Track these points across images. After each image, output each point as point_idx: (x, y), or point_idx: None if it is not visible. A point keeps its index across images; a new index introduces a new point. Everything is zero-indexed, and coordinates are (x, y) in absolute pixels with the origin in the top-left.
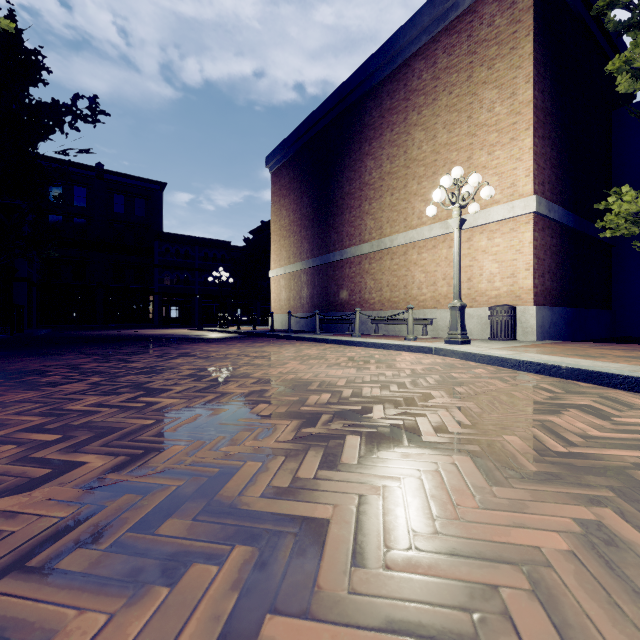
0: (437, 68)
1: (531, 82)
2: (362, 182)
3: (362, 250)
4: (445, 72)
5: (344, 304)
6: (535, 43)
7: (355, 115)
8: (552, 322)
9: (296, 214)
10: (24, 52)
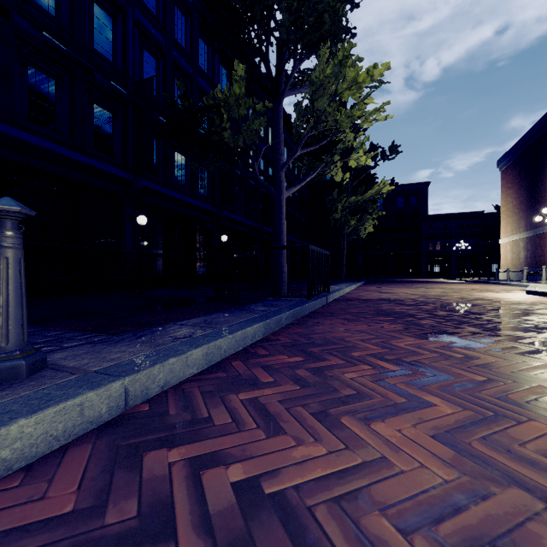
0: None
1: None
2: None
3: None
4: None
5: (545, 263)
6: None
7: None
8: None
9: (516, 201)
10: (370, 176)
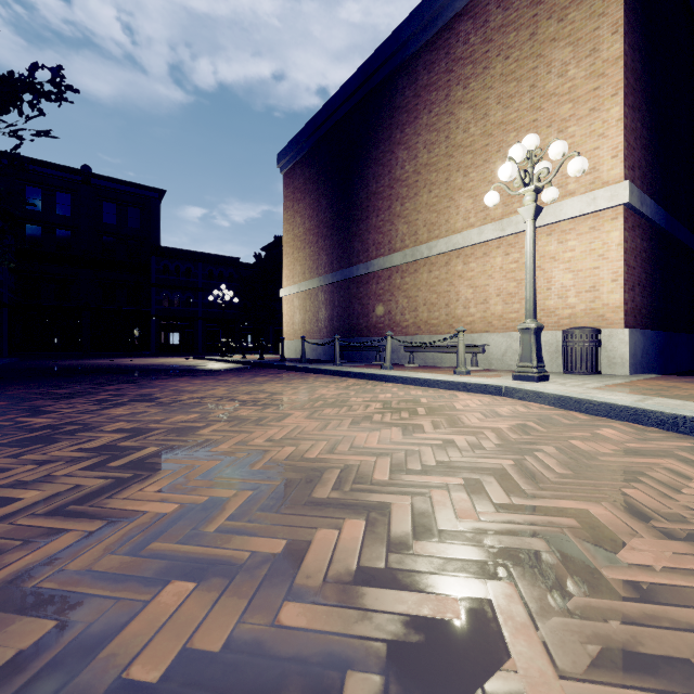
0: (489, 28)
1: (620, 32)
2: (392, 178)
3: (392, 261)
4: (500, 32)
5: (370, 328)
6: None
7: (384, 97)
8: (644, 350)
9: (312, 221)
10: None
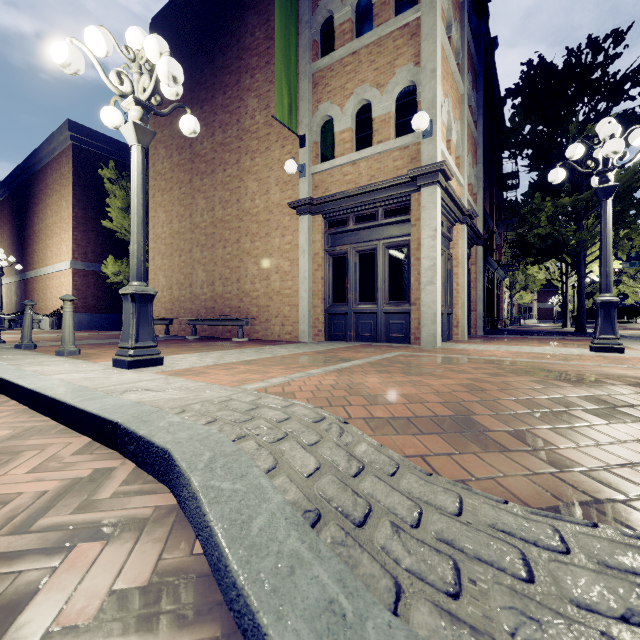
0: (53, 178)
1: (72, 205)
2: (34, 230)
3: (32, 275)
4: (55, 182)
5: None
6: (75, 186)
7: (31, 184)
8: (92, 321)
9: (10, 240)
10: None
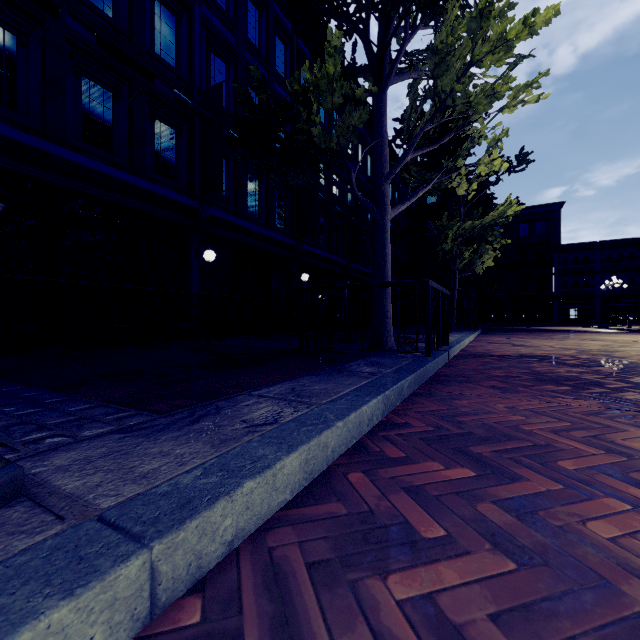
0: None
1: None
2: None
3: None
4: None
5: None
6: None
7: None
8: None
9: None
10: (486, 196)
